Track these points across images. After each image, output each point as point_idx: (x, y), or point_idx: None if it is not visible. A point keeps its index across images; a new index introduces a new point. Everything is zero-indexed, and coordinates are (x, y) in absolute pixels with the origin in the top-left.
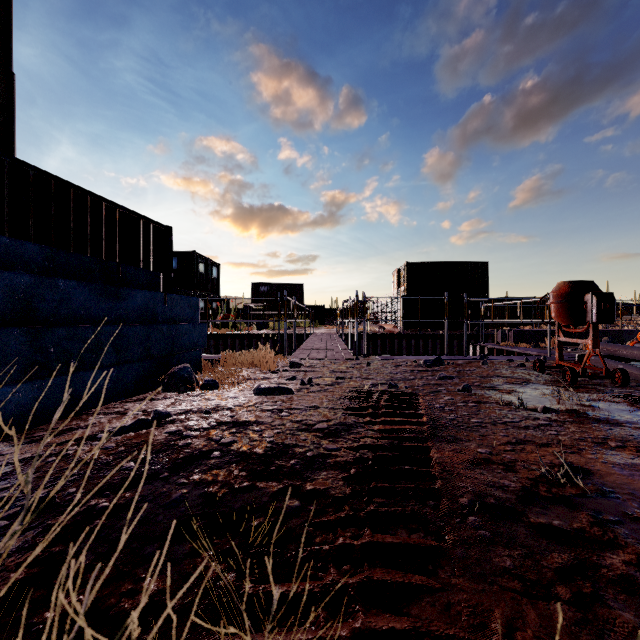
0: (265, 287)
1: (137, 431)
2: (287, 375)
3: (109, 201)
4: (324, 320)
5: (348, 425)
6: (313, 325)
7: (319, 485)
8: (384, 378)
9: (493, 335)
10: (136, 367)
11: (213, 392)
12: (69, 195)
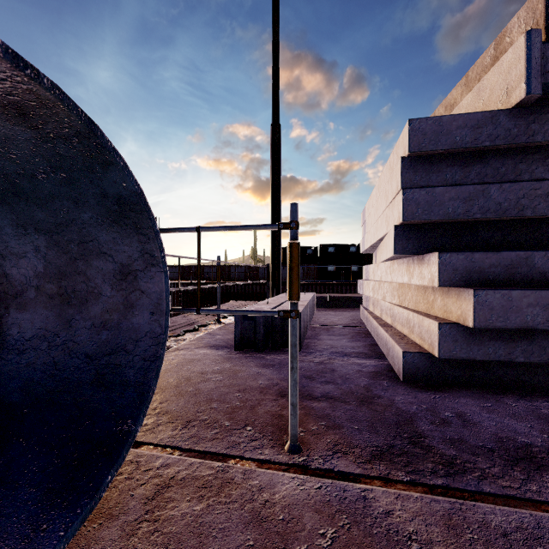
0: None
1: None
2: None
3: None
4: None
5: None
6: None
7: None
8: None
9: None
10: None
11: None
12: None
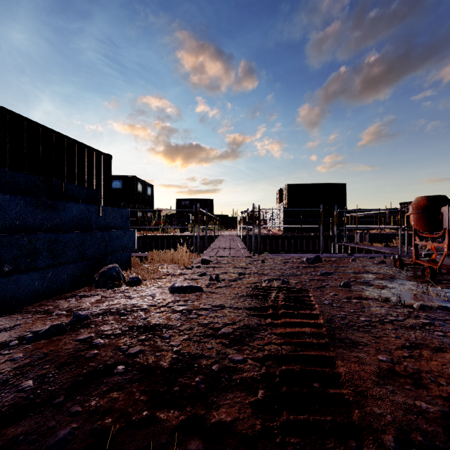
0: (186, 202)
1: (50, 338)
2: (199, 271)
3: (58, 133)
4: (228, 225)
5: (252, 328)
6: (220, 229)
7: (225, 415)
8: (276, 274)
9: (350, 236)
10: (71, 267)
11: (136, 288)
12: (22, 126)
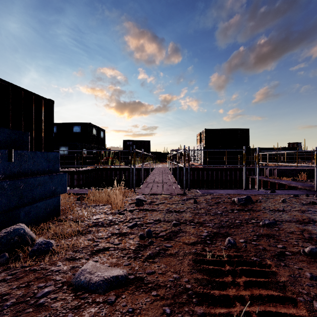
0: (130, 142)
1: None
2: (131, 217)
3: None
4: (161, 159)
5: None
6: (155, 163)
7: None
8: (214, 223)
9: (254, 169)
10: None
11: (37, 264)
12: None
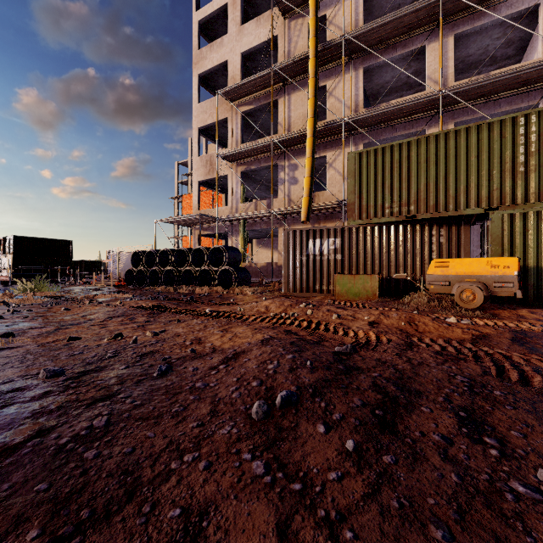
0: None
1: None
2: None
3: None
4: None
5: None
6: None
7: None
8: None
9: None
10: None
11: None
12: None
